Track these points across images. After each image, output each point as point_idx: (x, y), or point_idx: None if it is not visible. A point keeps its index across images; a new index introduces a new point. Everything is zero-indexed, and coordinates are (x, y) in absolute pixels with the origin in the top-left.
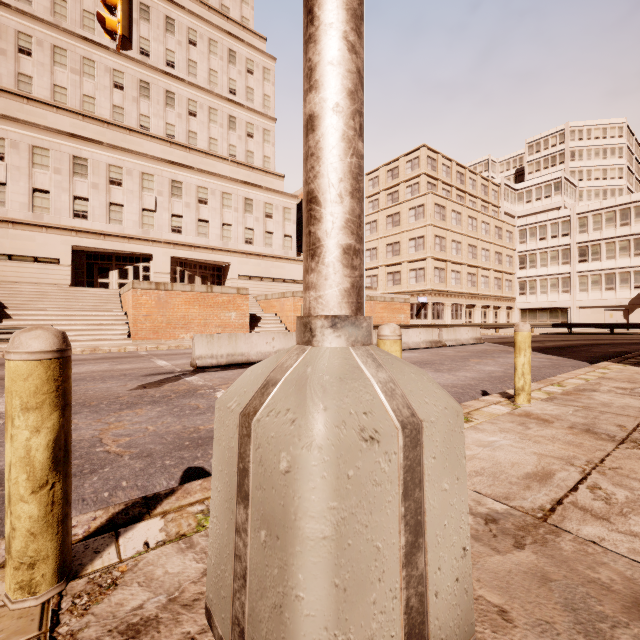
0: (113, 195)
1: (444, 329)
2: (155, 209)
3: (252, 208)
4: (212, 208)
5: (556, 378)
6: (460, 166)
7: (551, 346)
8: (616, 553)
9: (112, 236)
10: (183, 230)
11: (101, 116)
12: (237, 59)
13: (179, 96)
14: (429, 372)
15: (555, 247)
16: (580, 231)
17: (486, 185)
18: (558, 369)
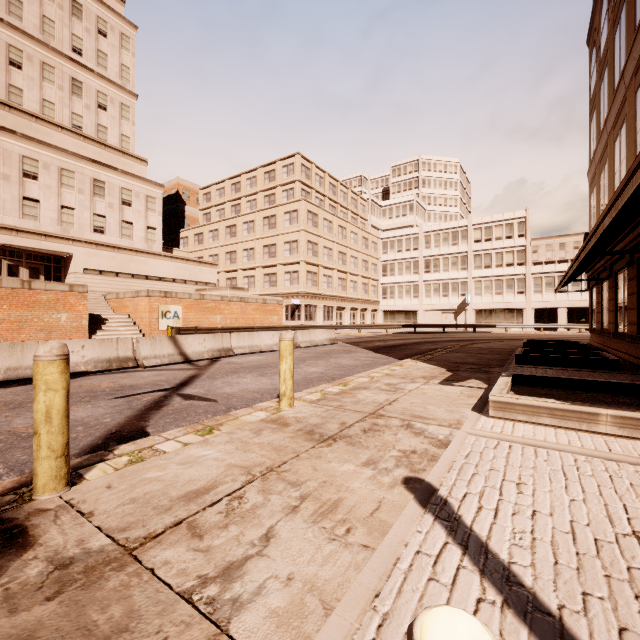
0: None
1: (299, 331)
2: None
3: (104, 192)
4: (45, 185)
5: (350, 377)
6: (333, 178)
7: (389, 345)
8: (159, 579)
9: None
10: None
11: None
12: (84, 14)
13: None
14: (251, 377)
15: (408, 259)
16: (426, 247)
17: (356, 199)
18: (370, 367)
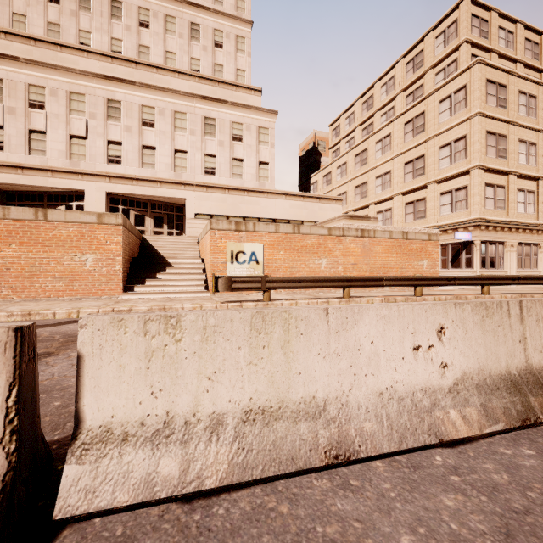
0: (33, 120)
1: None
2: (86, 135)
3: (214, 129)
4: (160, 131)
5: None
6: (531, 31)
7: None
8: None
9: (32, 169)
10: (122, 160)
11: (27, 32)
12: None
13: (127, 5)
14: None
15: None
16: None
17: None
18: None
